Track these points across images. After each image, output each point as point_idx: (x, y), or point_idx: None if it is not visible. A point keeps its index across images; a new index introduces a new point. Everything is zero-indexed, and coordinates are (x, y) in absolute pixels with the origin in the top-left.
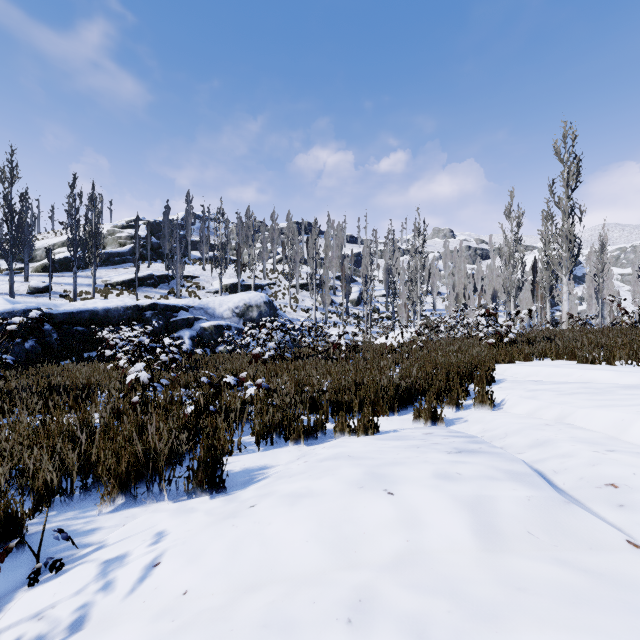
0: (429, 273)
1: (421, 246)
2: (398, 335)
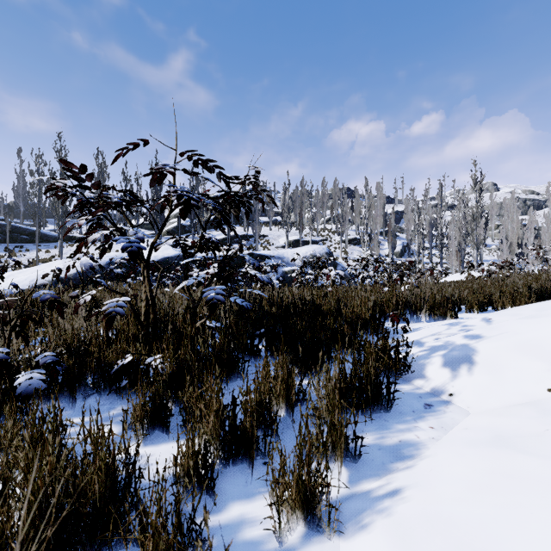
0: (486, 221)
1: (478, 196)
2: (464, 274)
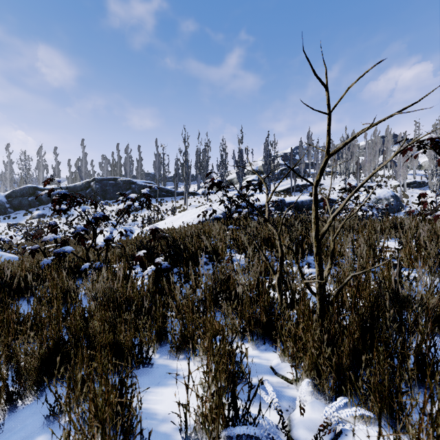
0: None
1: None
2: None
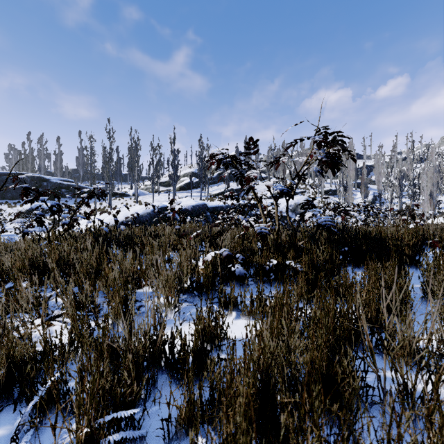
0: None
1: None
2: None
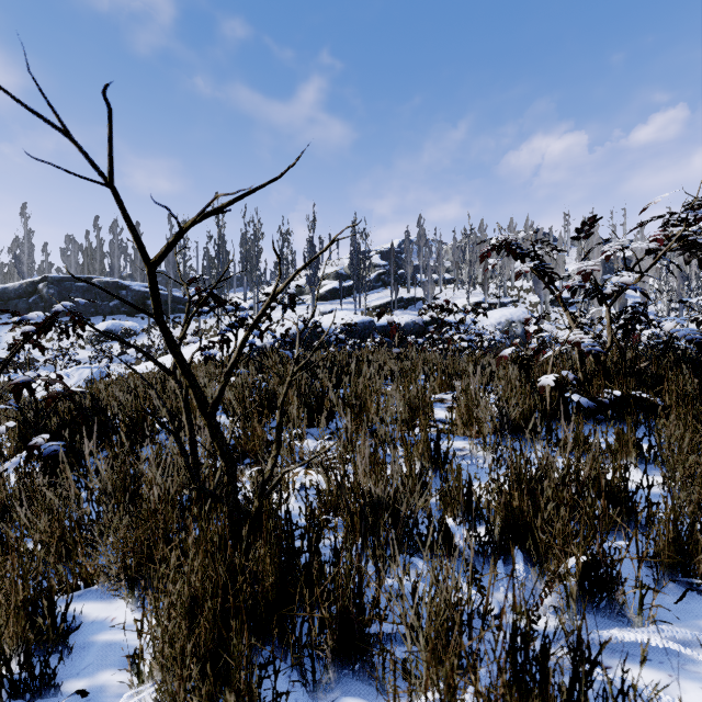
0: None
1: None
2: None
